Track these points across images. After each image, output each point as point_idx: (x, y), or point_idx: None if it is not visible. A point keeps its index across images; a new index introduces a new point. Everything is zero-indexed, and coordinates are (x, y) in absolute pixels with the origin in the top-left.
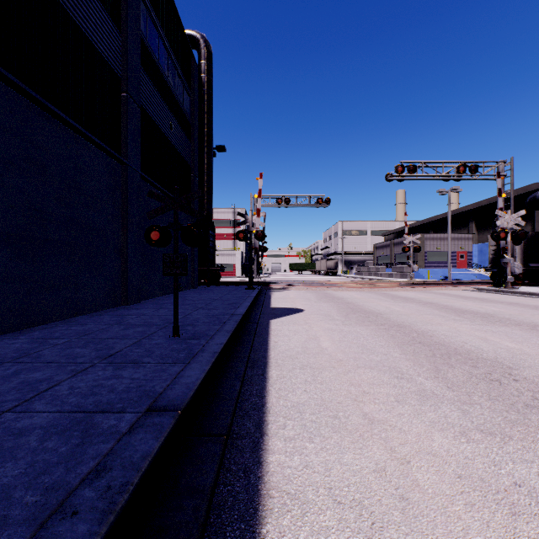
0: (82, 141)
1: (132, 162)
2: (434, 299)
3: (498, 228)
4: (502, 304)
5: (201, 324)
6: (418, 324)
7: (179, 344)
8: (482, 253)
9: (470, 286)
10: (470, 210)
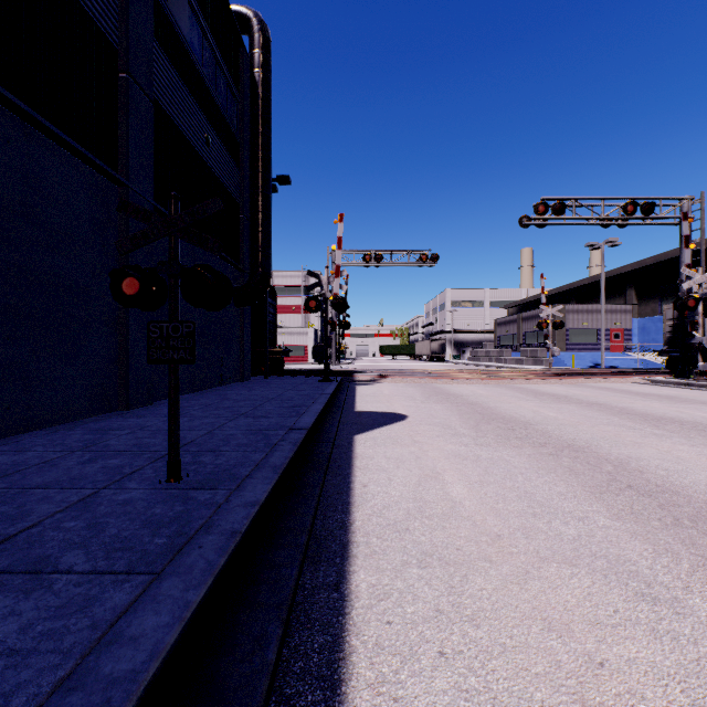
0: (40, 138)
1: (137, 183)
2: (597, 397)
3: (683, 294)
4: (706, 406)
5: (232, 450)
6: (603, 444)
7: (170, 502)
8: (646, 331)
9: (640, 377)
10: (628, 273)
